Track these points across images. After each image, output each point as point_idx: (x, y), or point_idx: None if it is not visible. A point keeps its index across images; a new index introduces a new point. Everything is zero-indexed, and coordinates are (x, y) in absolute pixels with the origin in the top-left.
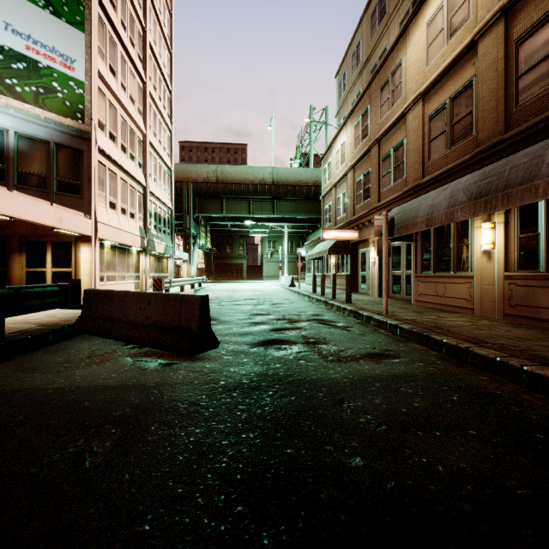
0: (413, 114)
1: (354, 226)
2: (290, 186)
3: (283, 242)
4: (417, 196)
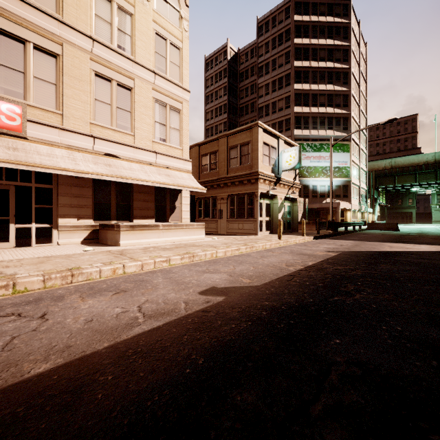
0: None
1: None
2: None
3: None
4: None
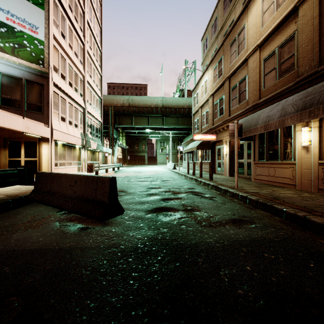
0: (252, 59)
1: (213, 131)
2: (173, 108)
3: (169, 142)
4: (255, 112)
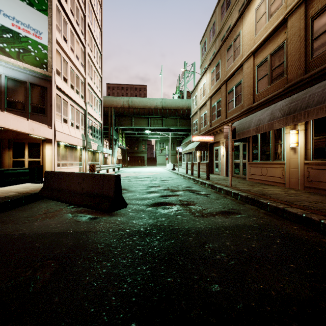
0: (247, 65)
1: (211, 133)
2: (172, 110)
3: (168, 143)
4: (249, 115)
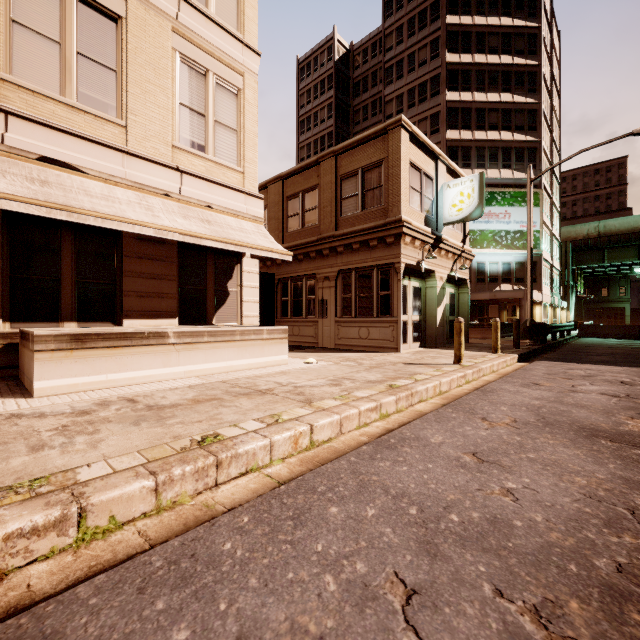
0: None
1: None
2: None
3: None
4: None
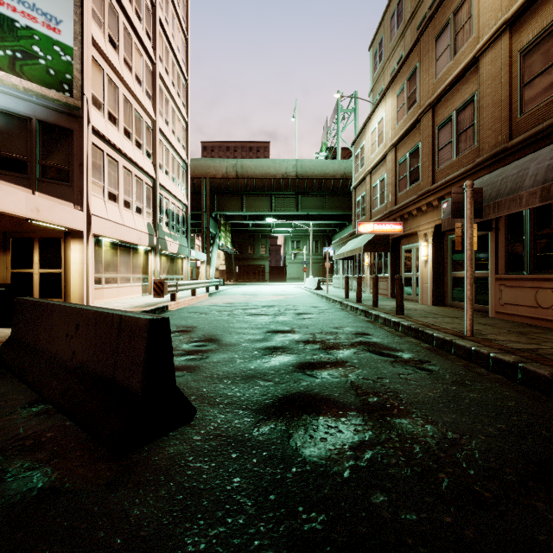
0: (491, 55)
1: (397, 217)
2: (315, 180)
3: (307, 242)
4: (500, 167)
